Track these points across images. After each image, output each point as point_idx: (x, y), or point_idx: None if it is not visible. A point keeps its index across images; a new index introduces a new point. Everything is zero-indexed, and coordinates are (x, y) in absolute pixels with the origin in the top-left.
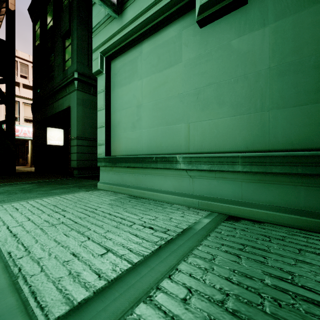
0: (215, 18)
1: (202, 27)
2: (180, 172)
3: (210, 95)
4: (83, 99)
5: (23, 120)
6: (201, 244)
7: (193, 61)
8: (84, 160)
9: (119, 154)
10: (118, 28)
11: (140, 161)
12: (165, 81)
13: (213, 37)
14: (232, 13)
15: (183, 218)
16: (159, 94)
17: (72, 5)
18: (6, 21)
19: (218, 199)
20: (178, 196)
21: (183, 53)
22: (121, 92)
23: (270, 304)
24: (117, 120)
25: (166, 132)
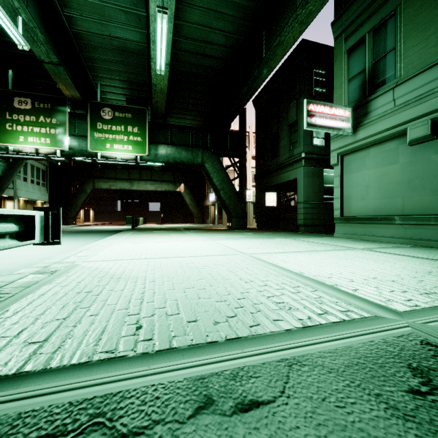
0: (420, 143)
1: (412, 146)
2: (397, 226)
3: (417, 184)
4: (307, 172)
5: (237, 186)
6: (402, 248)
7: (406, 164)
8: (308, 219)
9: (350, 215)
10: (352, 141)
11: (368, 219)
12: (386, 173)
13: (419, 152)
14: (431, 141)
15: (396, 245)
16: (382, 180)
17: (299, 102)
18: (240, 116)
19: (421, 239)
20: (395, 239)
21: (400, 158)
22: (352, 177)
23: (415, 251)
24: (348, 194)
25: (387, 202)
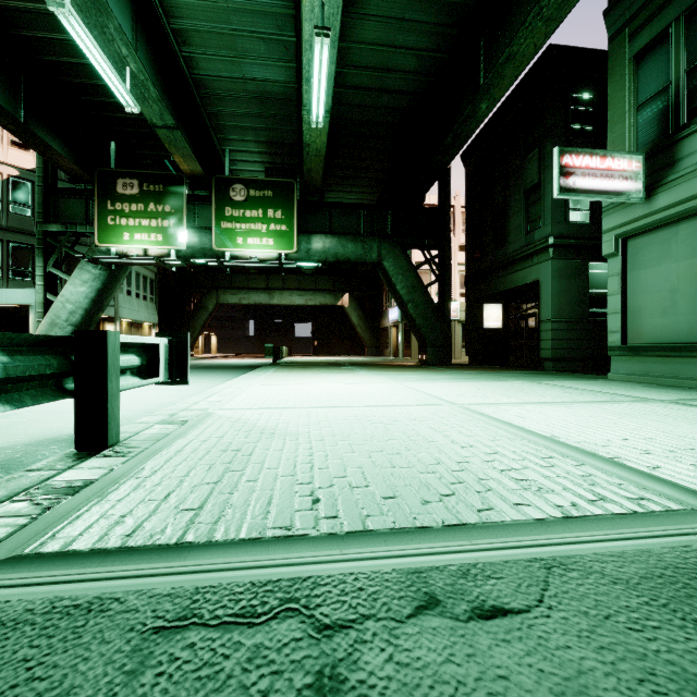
0: None
1: None
2: None
3: None
4: (559, 268)
5: (434, 295)
6: None
7: None
8: (560, 349)
9: (640, 342)
10: (643, 213)
11: (676, 350)
12: None
13: None
14: None
15: None
16: None
17: (543, 151)
18: (440, 182)
19: None
20: None
21: None
22: (645, 275)
23: None
24: (637, 305)
25: None
